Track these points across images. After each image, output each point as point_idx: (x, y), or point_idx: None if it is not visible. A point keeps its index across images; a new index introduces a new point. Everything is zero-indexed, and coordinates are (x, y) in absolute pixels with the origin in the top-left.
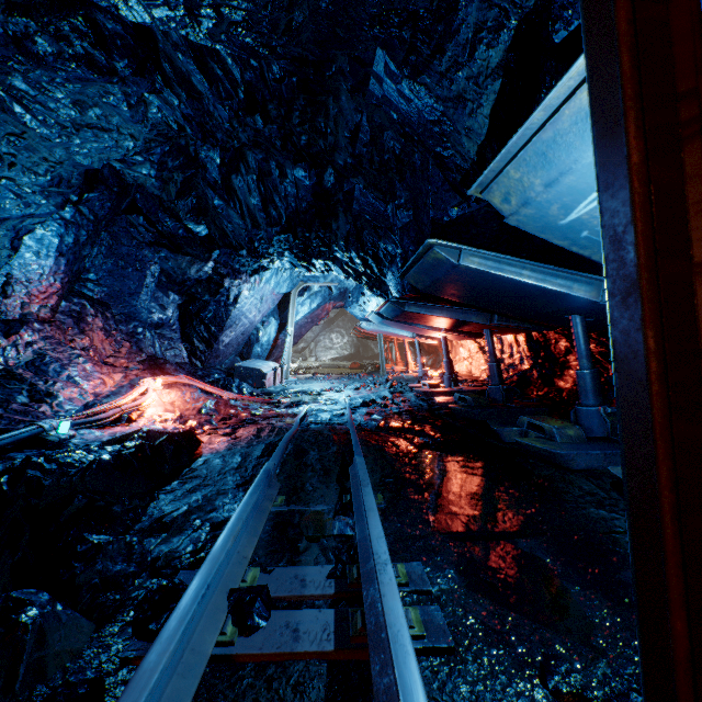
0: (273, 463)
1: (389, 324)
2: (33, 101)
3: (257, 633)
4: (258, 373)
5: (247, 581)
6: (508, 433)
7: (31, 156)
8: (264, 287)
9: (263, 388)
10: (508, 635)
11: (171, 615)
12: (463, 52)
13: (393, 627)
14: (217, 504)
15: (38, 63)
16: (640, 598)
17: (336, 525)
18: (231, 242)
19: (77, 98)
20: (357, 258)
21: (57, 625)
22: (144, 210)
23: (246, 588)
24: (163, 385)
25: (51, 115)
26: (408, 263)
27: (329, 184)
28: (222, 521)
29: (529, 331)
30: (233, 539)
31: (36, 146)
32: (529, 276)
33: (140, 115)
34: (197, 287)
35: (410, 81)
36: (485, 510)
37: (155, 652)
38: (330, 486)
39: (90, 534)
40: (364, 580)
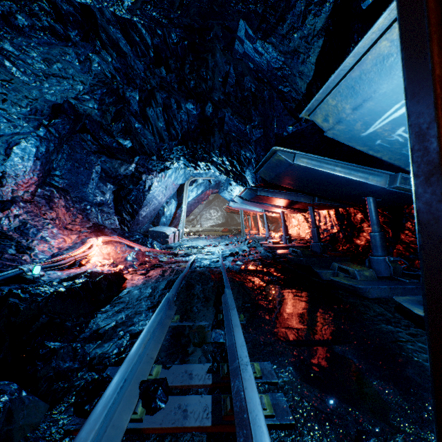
0: (172, 293)
1: (247, 203)
2: (17, 58)
3: (158, 412)
4: (163, 235)
5: (153, 375)
6: (325, 274)
7: (17, 95)
8: (168, 180)
9: (167, 244)
10: (331, 415)
11: (98, 402)
12: (298, 20)
13: (252, 413)
14: (135, 320)
15: (19, 32)
16: (437, 401)
17: (213, 335)
18: (146, 151)
19: (45, 56)
20: (226, 161)
21: (22, 407)
22: (91, 130)
23: (151, 380)
24: (103, 242)
25: (29, 68)
26: (260, 163)
27: (209, 113)
28: (137, 332)
29: (337, 208)
30: (143, 346)
31: (20, 88)
32: (340, 171)
33: (87, 68)
34: (125, 180)
35: (262, 41)
36: (311, 325)
37: (85, 430)
38: (209, 309)
39: (49, 342)
40: (232, 375)
